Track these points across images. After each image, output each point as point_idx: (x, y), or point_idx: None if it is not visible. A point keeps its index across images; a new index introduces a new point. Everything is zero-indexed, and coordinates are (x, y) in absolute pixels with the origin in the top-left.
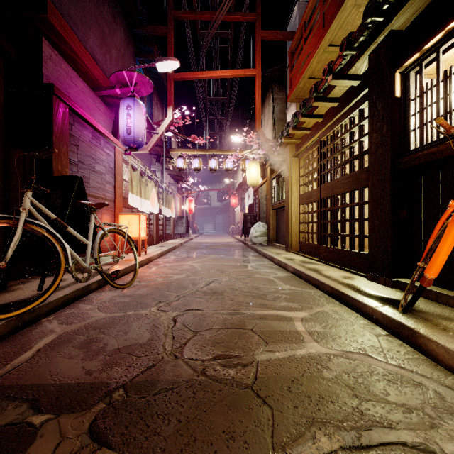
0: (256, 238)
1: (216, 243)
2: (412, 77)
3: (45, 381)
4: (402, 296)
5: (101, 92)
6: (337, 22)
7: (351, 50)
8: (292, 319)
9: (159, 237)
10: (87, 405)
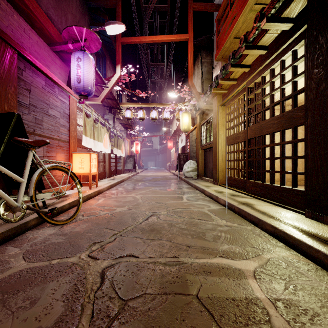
0: (188, 173)
1: (156, 176)
2: None
3: None
4: None
5: (56, 47)
6: None
7: None
8: (243, 274)
9: (112, 172)
10: None
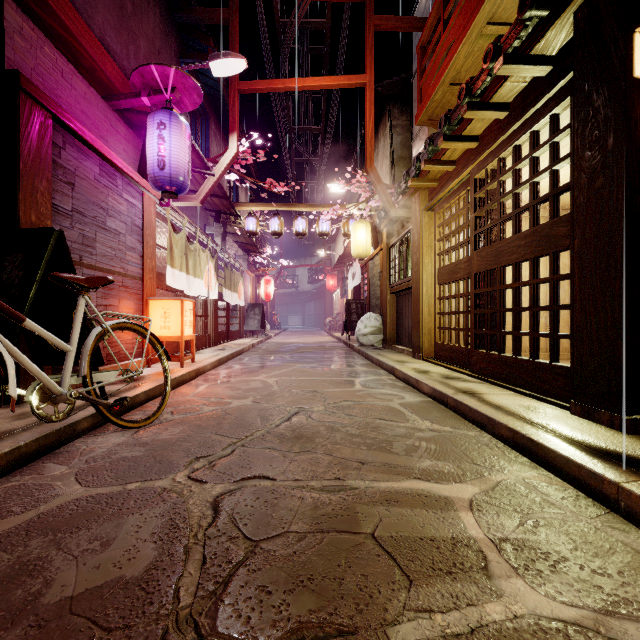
0: (365, 337)
1: (304, 344)
2: None
3: None
4: None
5: (119, 103)
6: None
7: (540, 6)
8: (451, 504)
9: (220, 336)
10: None
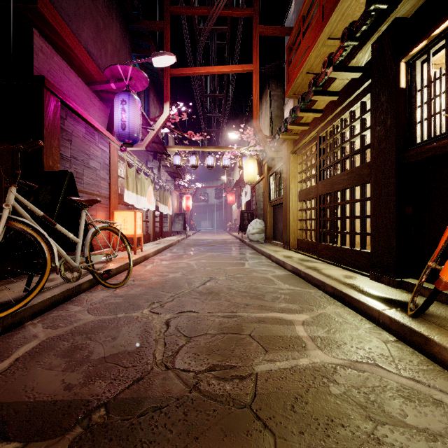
0: (253, 235)
1: (213, 240)
2: (418, 67)
3: (18, 398)
4: (409, 297)
5: (96, 87)
6: (336, 14)
7: (353, 40)
8: (293, 323)
9: (156, 235)
10: (61, 429)
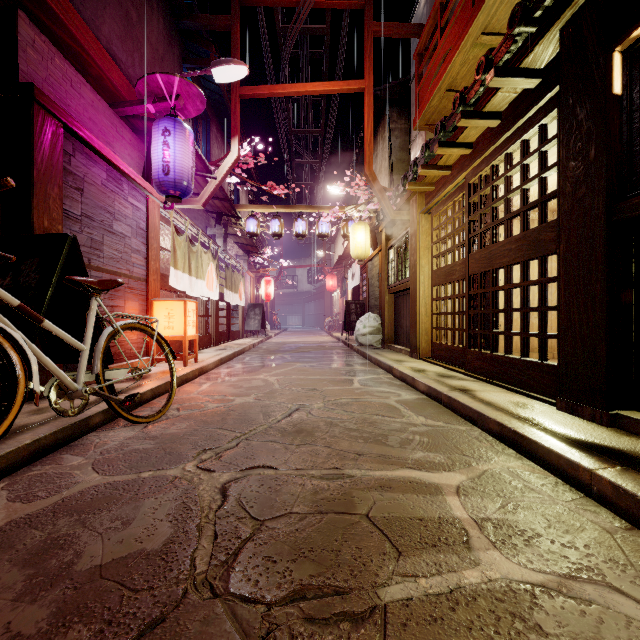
0: (364, 337)
1: (304, 344)
2: None
3: None
4: (634, 444)
5: (125, 110)
6: None
7: (528, 23)
8: (440, 490)
9: (221, 336)
10: None
